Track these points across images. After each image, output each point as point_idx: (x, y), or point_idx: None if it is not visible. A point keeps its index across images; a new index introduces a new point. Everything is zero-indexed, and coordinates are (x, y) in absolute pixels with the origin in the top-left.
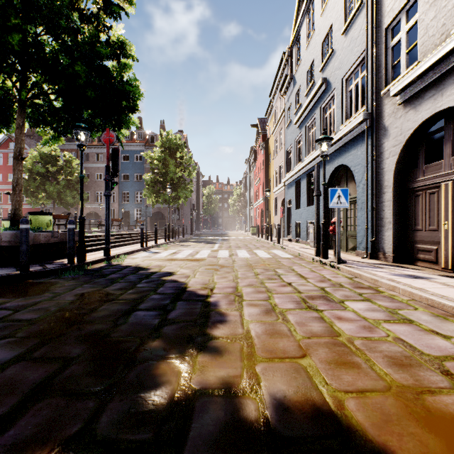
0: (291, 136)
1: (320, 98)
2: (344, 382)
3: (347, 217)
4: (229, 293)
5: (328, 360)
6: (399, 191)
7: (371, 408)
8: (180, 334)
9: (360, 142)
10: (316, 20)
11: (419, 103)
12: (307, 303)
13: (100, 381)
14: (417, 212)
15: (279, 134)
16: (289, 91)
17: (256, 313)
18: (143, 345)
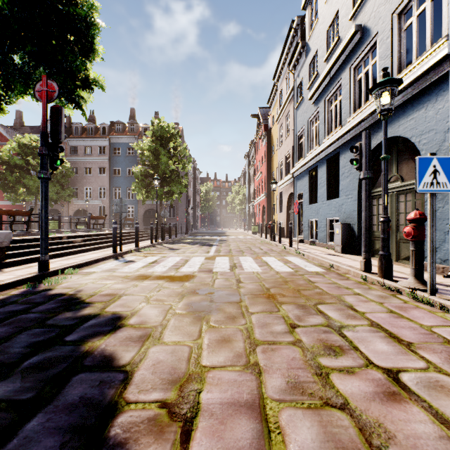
0: (302, 117)
1: (349, 56)
2: None
3: (399, 212)
4: None
5: None
6: None
7: None
8: None
9: (434, 96)
10: None
11: None
12: None
13: None
14: None
15: (285, 120)
16: (300, 64)
17: None
18: None
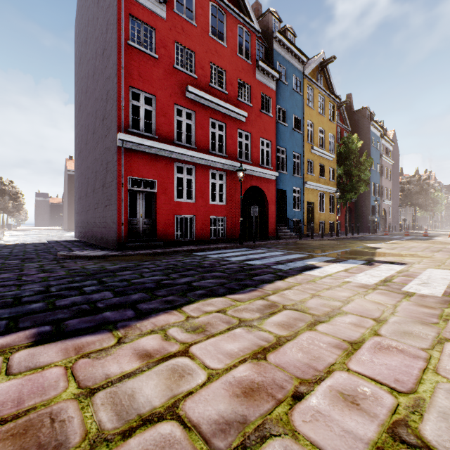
0: None
1: None
2: None
3: None
4: None
5: None
6: None
7: None
8: None
9: None
10: None
11: None
12: None
13: None
14: None
15: None
16: None
17: None
18: None
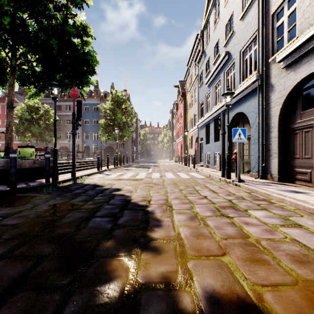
0: (202, 93)
1: (223, 66)
2: (259, 277)
3: (244, 149)
4: (162, 204)
5: (243, 257)
6: (282, 130)
7: (286, 301)
8: (127, 236)
9: (253, 96)
10: (220, 11)
11: (298, 66)
12: (220, 211)
13: (65, 276)
14: (296, 145)
15: (194, 92)
16: (201, 61)
17: (183, 219)
18: (99, 245)
